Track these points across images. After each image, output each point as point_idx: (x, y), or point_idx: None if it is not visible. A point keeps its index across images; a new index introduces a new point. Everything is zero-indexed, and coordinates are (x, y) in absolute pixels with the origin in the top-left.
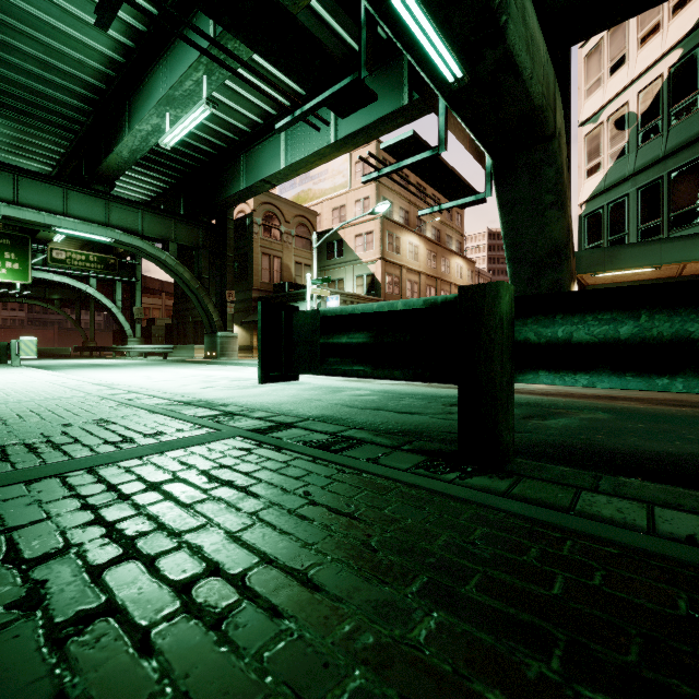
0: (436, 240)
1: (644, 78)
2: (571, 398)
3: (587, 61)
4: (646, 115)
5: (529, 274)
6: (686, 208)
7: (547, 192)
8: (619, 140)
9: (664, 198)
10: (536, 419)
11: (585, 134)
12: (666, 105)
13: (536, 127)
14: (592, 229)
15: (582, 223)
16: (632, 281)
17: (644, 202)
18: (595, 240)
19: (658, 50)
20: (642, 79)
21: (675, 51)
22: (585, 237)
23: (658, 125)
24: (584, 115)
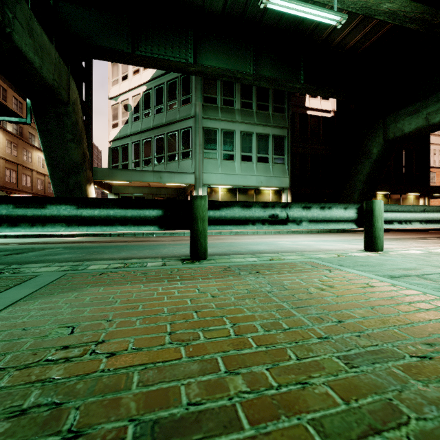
0: (18, 134)
1: (135, 91)
2: (61, 243)
3: (113, 66)
4: (135, 109)
5: (62, 176)
6: (148, 157)
7: (68, 132)
8: (126, 115)
9: (141, 150)
10: (13, 255)
11: (112, 105)
12: (142, 108)
13: (55, 95)
14: (115, 156)
15: (111, 152)
16: (133, 186)
17: (135, 150)
18: (116, 163)
19: (139, 81)
20: (134, 91)
21: (144, 86)
22: (112, 160)
23: (139, 116)
24: (111, 94)
